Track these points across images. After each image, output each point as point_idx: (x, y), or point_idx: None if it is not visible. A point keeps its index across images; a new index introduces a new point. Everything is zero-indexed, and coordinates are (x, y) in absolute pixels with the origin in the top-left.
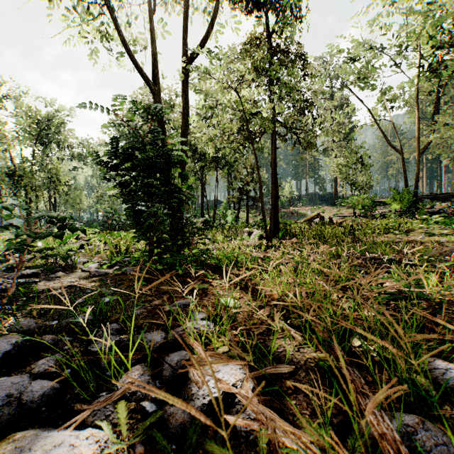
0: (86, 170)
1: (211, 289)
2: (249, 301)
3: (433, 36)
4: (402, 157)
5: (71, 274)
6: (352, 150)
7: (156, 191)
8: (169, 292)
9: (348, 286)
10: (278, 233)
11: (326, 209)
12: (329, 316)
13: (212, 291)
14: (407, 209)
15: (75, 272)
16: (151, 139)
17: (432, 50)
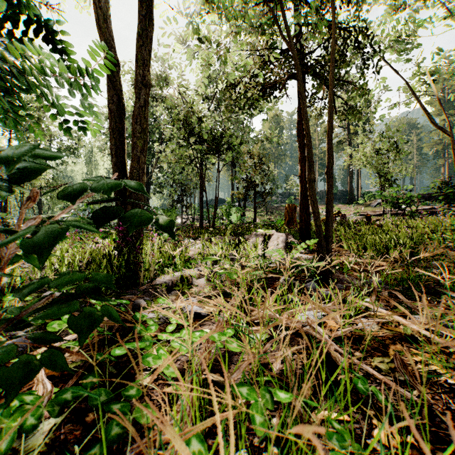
0: (80, 167)
1: None
2: None
3: None
4: (451, 139)
5: None
6: (382, 134)
7: None
8: None
9: None
10: (309, 237)
11: (341, 208)
12: None
13: None
14: None
15: None
16: None
17: None
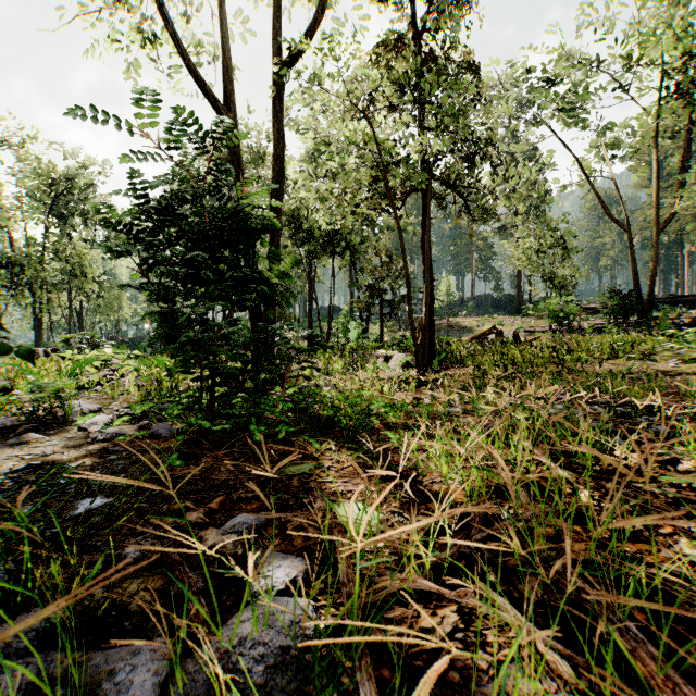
0: (130, 260)
1: (317, 477)
2: (401, 512)
3: (680, 41)
4: (629, 236)
5: (54, 437)
6: (548, 225)
7: (210, 275)
8: (228, 484)
9: (599, 466)
10: (433, 358)
11: (504, 320)
12: (613, 572)
13: (320, 480)
14: (638, 319)
15: (66, 431)
16: (211, 186)
17: (681, 62)
